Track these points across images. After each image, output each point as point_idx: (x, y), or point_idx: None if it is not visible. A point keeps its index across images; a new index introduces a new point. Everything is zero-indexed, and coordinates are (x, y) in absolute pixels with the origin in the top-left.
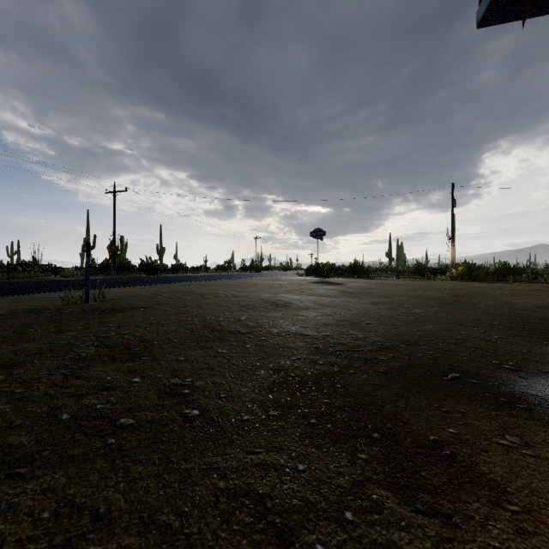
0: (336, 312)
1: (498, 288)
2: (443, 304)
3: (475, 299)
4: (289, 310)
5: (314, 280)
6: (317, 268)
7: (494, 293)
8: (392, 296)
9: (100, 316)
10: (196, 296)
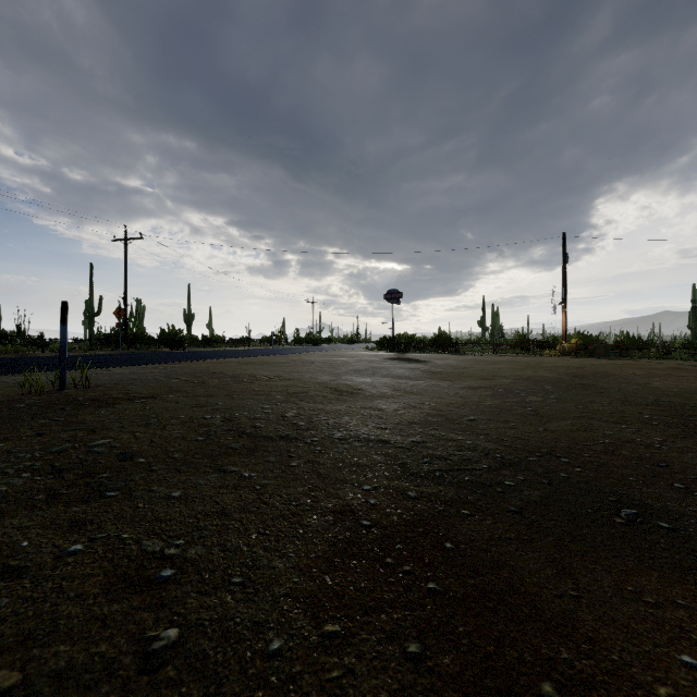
0: (424, 402)
1: (627, 366)
2: (563, 389)
3: (603, 382)
4: (358, 400)
5: (389, 355)
6: (392, 341)
7: (624, 373)
8: (494, 377)
9: (72, 412)
10: (228, 379)
